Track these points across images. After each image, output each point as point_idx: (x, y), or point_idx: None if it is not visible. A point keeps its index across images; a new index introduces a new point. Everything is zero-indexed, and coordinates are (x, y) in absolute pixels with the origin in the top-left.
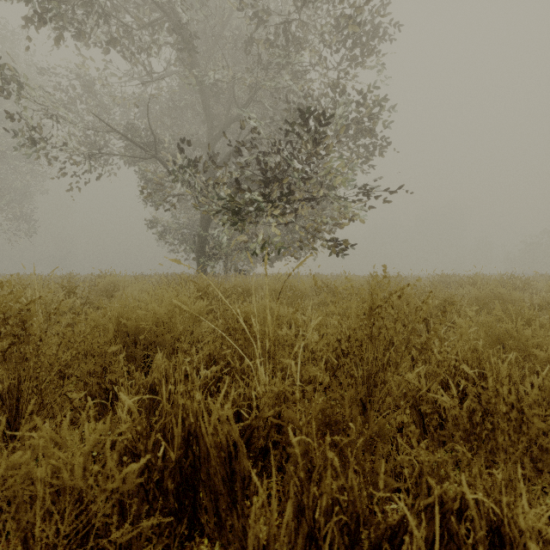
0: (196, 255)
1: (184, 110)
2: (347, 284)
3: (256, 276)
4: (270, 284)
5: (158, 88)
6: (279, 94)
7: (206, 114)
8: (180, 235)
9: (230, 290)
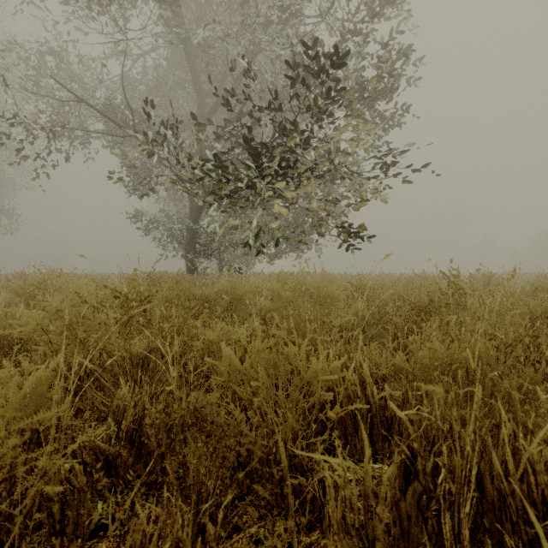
0: (185, 251)
1: (173, 90)
2: (378, 286)
3: (254, 275)
4: (275, 289)
5: (144, 64)
6: (281, 62)
7: (196, 88)
8: (170, 229)
9: (212, 298)
